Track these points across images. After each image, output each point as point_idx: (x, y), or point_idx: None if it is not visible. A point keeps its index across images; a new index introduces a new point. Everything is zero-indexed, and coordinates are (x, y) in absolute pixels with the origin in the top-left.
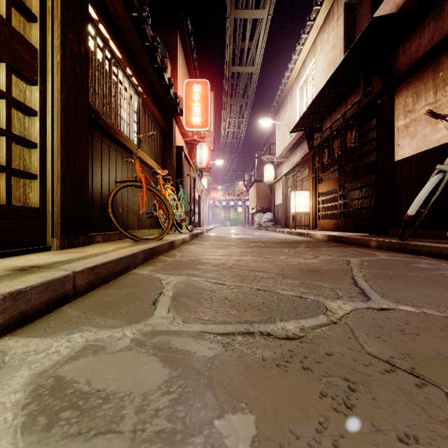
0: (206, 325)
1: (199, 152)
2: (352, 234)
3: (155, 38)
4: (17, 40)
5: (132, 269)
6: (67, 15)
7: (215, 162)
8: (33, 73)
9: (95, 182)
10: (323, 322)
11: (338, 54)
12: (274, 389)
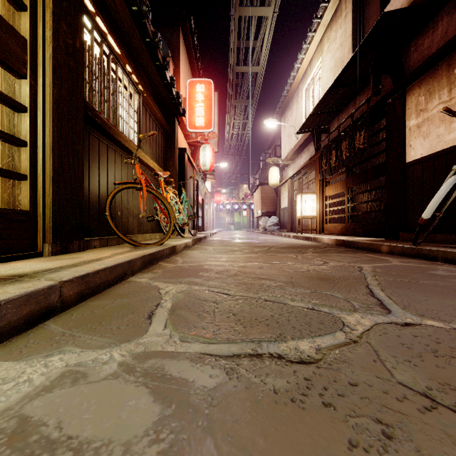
0: (207, 345)
1: (202, 154)
2: (361, 238)
3: (156, 34)
4: (3, 29)
5: (129, 277)
6: (60, 4)
7: (219, 165)
8: (23, 65)
9: (92, 184)
10: (341, 341)
11: (346, 52)
12: (290, 435)
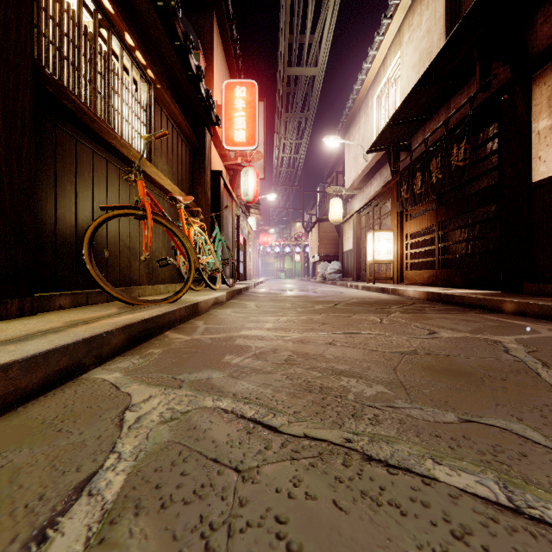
0: None
1: (243, 181)
2: (462, 290)
3: None
4: None
5: (91, 369)
6: None
7: (266, 198)
8: None
9: (62, 207)
10: None
11: (436, 40)
12: None
